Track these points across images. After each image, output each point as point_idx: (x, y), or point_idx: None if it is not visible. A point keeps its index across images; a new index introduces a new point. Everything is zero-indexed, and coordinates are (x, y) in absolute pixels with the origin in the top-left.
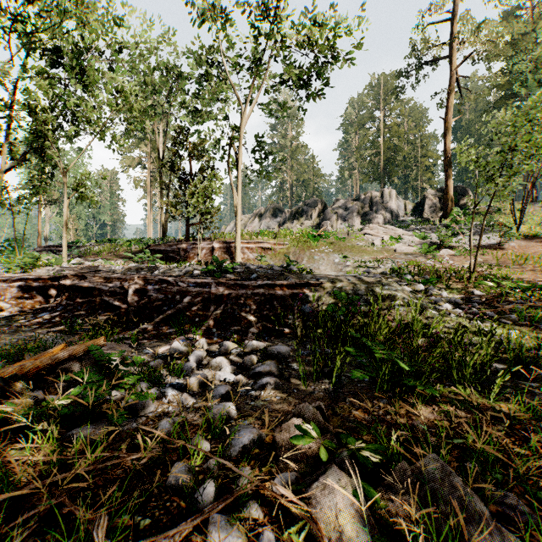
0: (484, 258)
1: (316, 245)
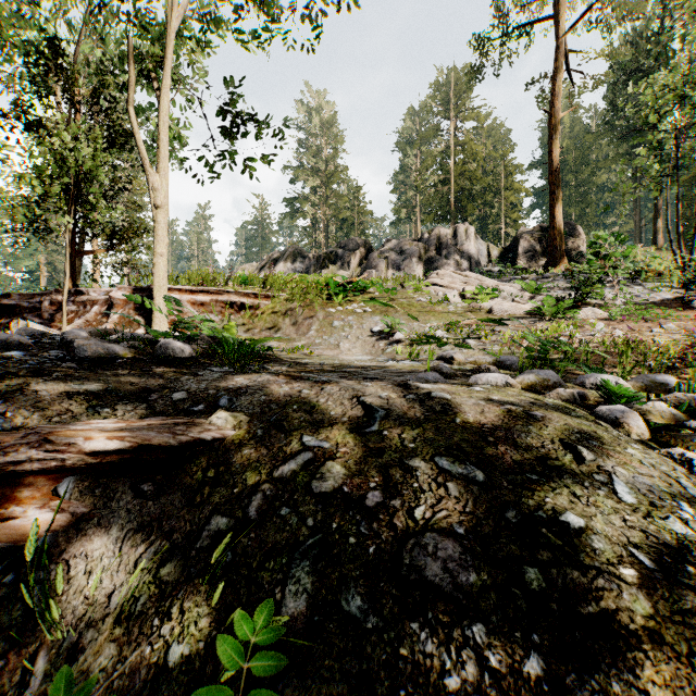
0: (678, 325)
1: (341, 300)
